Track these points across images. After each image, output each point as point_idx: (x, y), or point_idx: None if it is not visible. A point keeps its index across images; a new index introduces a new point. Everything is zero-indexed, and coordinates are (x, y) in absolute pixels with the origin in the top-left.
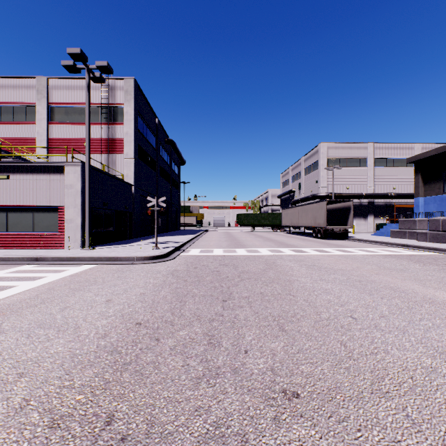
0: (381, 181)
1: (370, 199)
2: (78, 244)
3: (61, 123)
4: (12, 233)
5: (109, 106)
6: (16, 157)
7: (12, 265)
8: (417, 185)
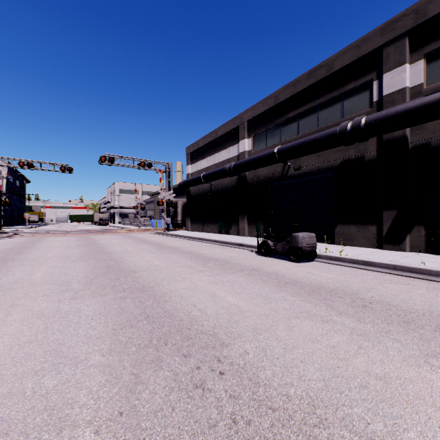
0: None
1: None
2: None
3: None
4: None
5: None
6: None
7: None
8: None
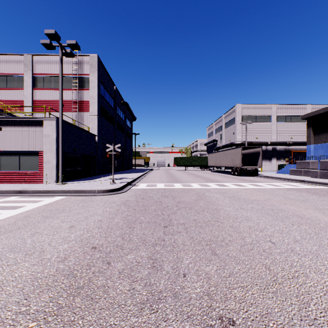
0: (282, 133)
1: (273, 146)
2: (53, 180)
3: (42, 89)
4: (3, 171)
5: (79, 76)
6: (8, 114)
7: (1, 196)
8: (309, 135)
